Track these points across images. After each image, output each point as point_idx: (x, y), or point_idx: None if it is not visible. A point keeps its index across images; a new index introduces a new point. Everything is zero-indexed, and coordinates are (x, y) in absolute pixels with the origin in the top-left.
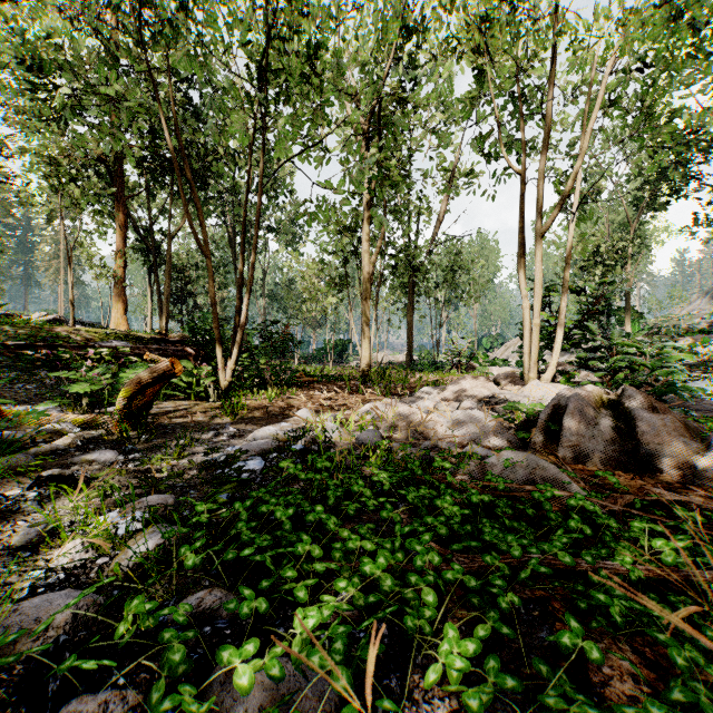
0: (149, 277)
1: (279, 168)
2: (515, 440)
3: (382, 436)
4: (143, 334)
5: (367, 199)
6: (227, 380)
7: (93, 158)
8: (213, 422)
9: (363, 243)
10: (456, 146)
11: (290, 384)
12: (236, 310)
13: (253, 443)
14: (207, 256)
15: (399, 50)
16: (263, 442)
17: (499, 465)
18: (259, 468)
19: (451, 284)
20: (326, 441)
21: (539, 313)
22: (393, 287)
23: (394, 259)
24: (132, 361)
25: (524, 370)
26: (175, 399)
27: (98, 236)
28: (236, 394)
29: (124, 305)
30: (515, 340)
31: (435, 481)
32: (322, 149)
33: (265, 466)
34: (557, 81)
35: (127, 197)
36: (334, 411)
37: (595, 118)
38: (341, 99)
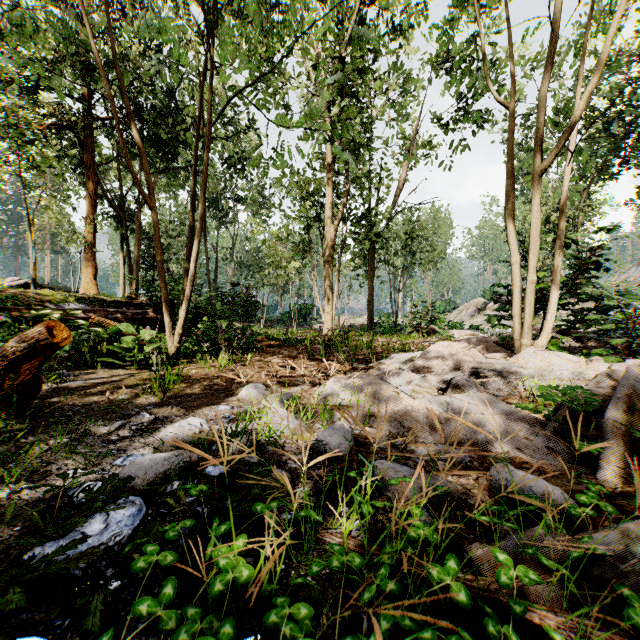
0: (122, 244)
1: (228, 102)
2: (560, 448)
3: (354, 434)
4: (107, 298)
5: (329, 163)
6: (174, 346)
7: (61, 126)
8: (133, 403)
9: (326, 207)
10: (414, 118)
11: (248, 349)
12: (186, 268)
13: (144, 462)
14: (152, 208)
15: (361, 17)
16: (162, 459)
17: (639, 565)
18: (120, 537)
19: (409, 251)
20: (272, 443)
21: (535, 268)
22: (354, 254)
23: (356, 224)
24: (82, 324)
25: (514, 335)
26: (116, 367)
27: (62, 200)
28: (188, 361)
29: (93, 270)
30: (467, 304)
31: (508, 633)
32: (283, 106)
33: (138, 527)
34: (517, 48)
35: (97, 165)
36: (291, 385)
37: (616, 21)
38: (303, 53)
